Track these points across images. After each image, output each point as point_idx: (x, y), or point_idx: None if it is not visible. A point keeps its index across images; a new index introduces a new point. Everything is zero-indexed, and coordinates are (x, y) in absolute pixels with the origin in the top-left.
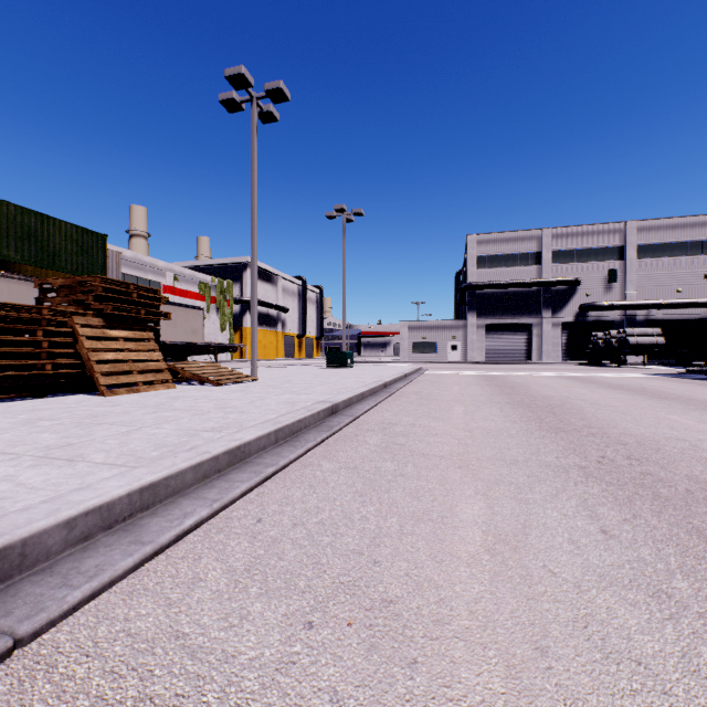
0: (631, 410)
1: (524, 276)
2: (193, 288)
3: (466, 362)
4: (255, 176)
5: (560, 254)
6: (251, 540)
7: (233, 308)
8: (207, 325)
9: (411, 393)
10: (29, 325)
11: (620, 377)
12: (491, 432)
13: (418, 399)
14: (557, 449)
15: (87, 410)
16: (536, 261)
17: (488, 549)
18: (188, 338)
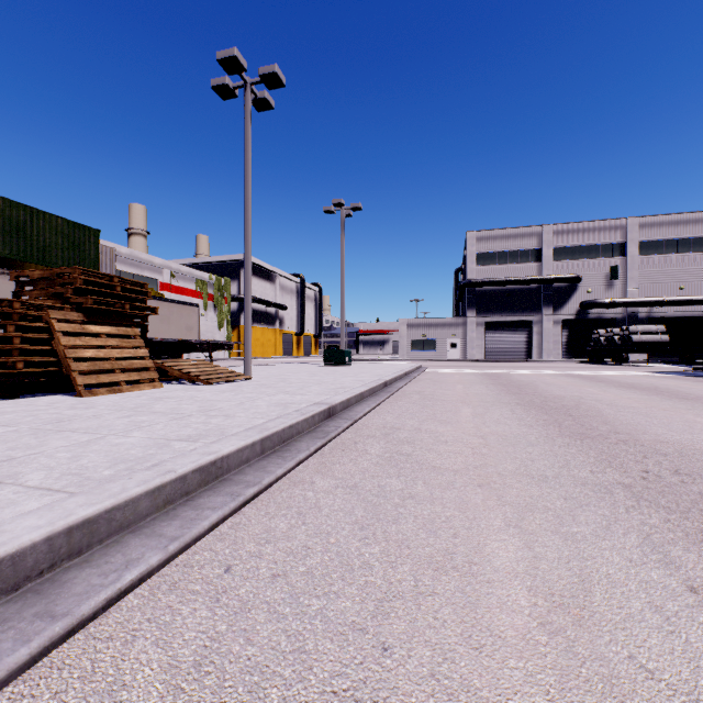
0: (654, 412)
1: (524, 273)
2: (191, 286)
3: (466, 360)
4: (249, 165)
5: (561, 251)
6: (211, 605)
7: (231, 306)
8: (204, 322)
9: (413, 393)
10: (4, 320)
11: (627, 375)
12: (507, 439)
13: (421, 399)
14: (588, 460)
15: (55, 413)
16: (536, 258)
17: (543, 622)
18: (182, 335)
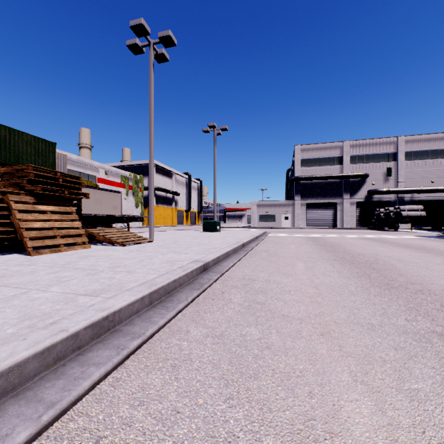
0: (431, 266)
1: (331, 172)
2: (117, 180)
3: (294, 228)
4: (152, 98)
5: (355, 158)
6: None
7: (144, 193)
8: (126, 203)
9: (262, 251)
10: None
11: (401, 238)
12: (334, 289)
13: (268, 256)
14: (400, 308)
15: (3, 269)
16: (339, 162)
17: None
18: (110, 212)
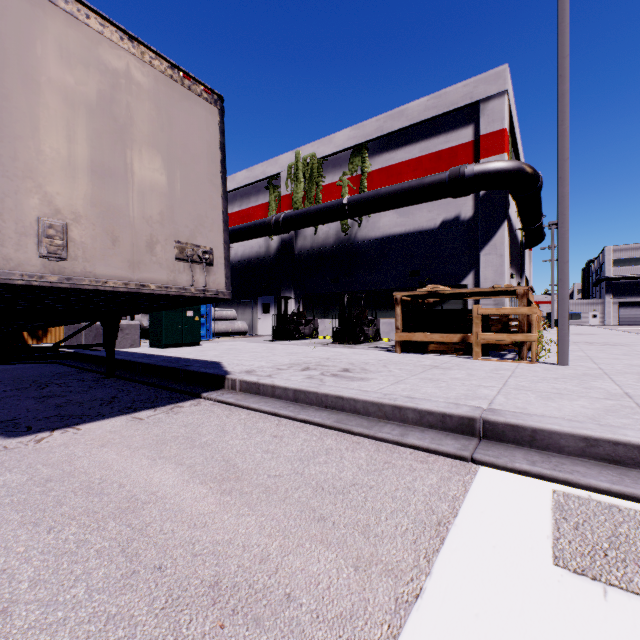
0: None
1: None
2: None
3: (605, 325)
4: None
5: None
6: None
7: None
8: None
9: None
10: None
11: None
12: None
13: None
14: None
15: None
16: None
17: None
18: None
